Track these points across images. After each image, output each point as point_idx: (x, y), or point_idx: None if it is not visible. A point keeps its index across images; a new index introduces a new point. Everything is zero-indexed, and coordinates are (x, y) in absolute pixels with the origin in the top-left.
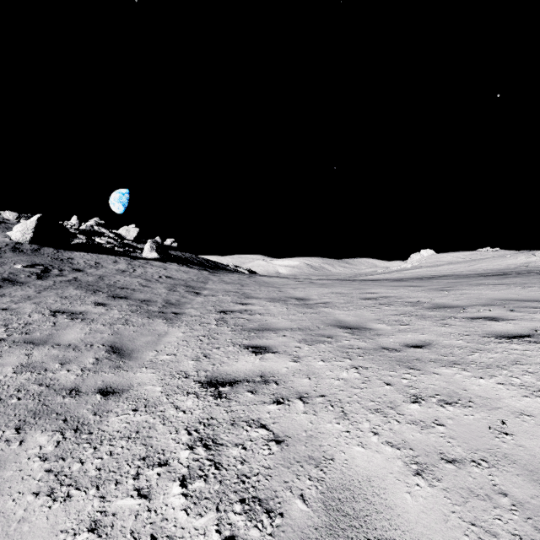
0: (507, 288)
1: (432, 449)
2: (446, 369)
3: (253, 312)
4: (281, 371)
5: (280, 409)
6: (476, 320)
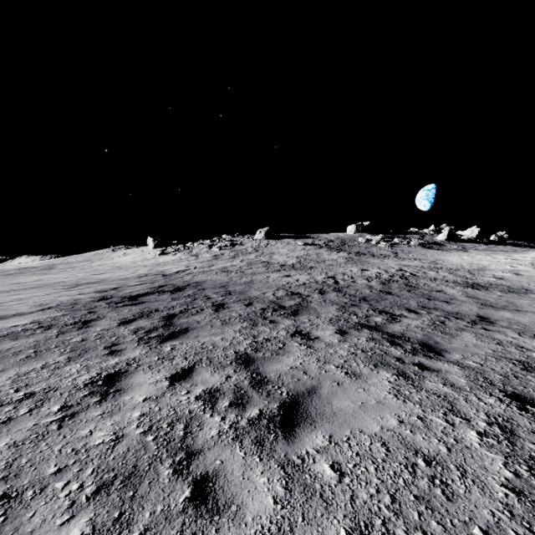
0: None
1: None
2: None
3: None
4: None
5: None
6: None
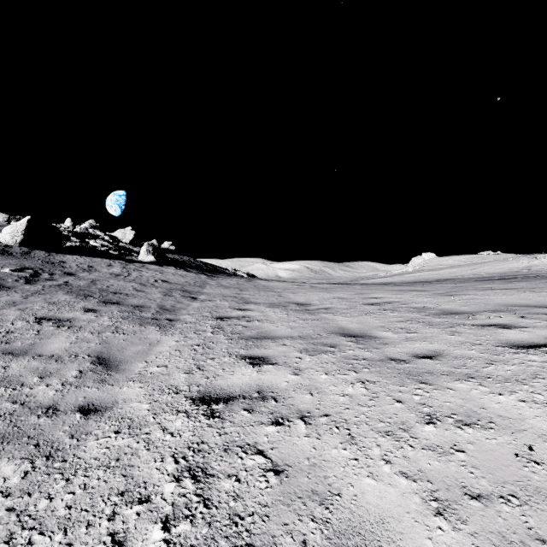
0: (515, 293)
1: (453, 481)
2: (461, 384)
3: (251, 319)
4: (280, 386)
5: (279, 431)
6: (487, 327)
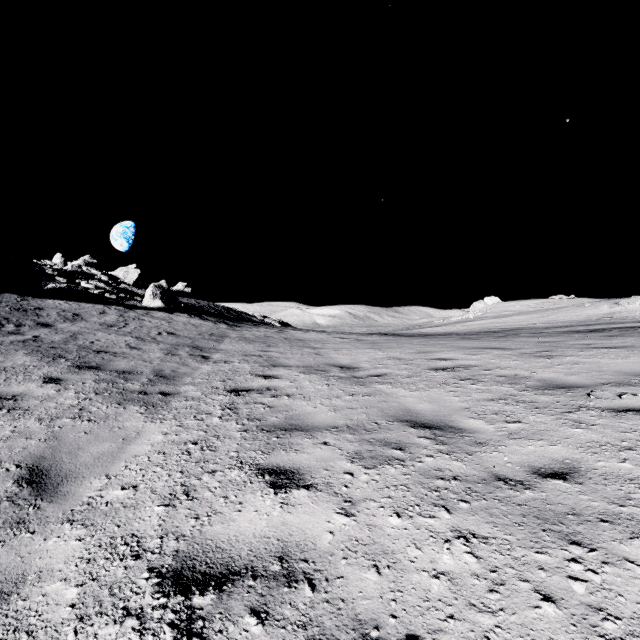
0: (631, 355)
1: None
2: None
3: (279, 392)
4: (320, 543)
5: None
6: (624, 414)
